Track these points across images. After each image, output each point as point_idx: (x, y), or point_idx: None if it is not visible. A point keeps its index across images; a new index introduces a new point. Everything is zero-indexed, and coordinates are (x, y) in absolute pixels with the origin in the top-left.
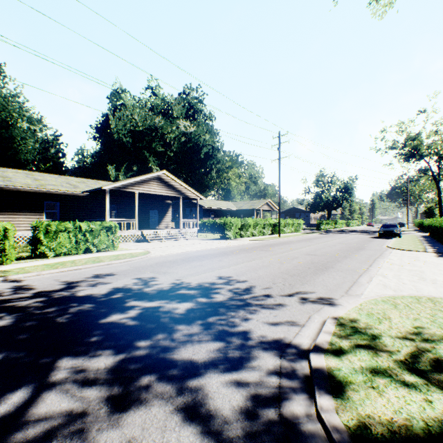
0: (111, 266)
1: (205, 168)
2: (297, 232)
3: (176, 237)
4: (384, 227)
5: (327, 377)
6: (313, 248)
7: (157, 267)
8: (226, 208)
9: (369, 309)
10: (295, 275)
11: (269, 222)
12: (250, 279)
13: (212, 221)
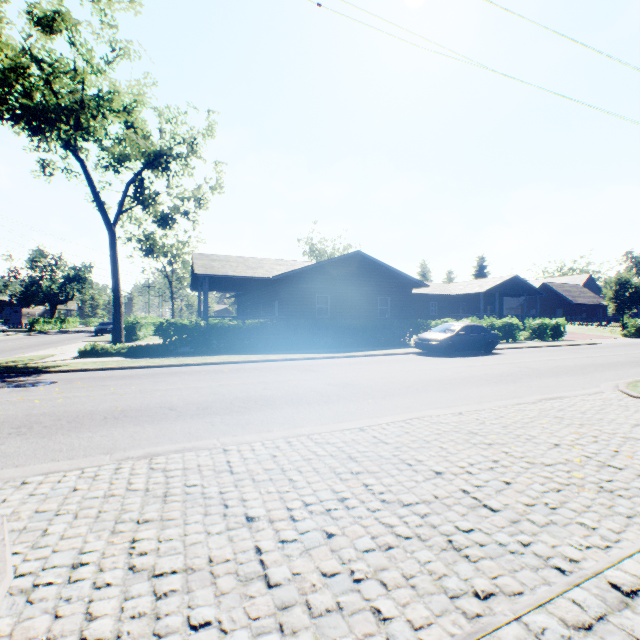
0: None
1: None
2: None
3: None
4: (102, 325)
5: None
6: None
7: None
8: None
9: (3, 359)
10: None
11: None
12: None
13: None
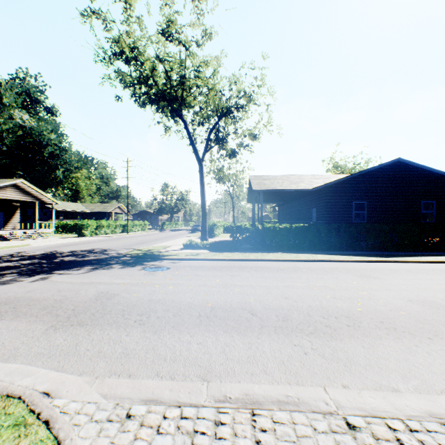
0: (16, 250)
1: (49, 166)
2: (145, 231)
3: (34, 236)
4: (195, 226)
5: (126, 253)
6: (146, 238)
7: (51, 248)
8: (78, 210)
9: (146, 248)
10: (129, 246)
11: (120, 223)
12: (108, 247)
13: (63, 222)
